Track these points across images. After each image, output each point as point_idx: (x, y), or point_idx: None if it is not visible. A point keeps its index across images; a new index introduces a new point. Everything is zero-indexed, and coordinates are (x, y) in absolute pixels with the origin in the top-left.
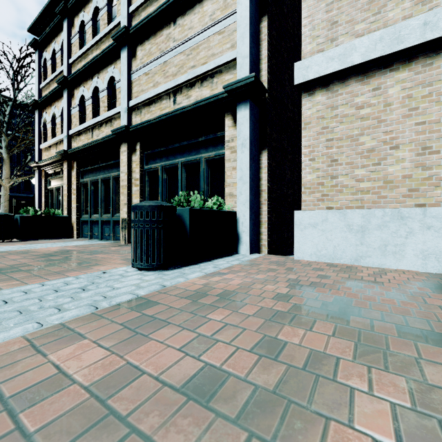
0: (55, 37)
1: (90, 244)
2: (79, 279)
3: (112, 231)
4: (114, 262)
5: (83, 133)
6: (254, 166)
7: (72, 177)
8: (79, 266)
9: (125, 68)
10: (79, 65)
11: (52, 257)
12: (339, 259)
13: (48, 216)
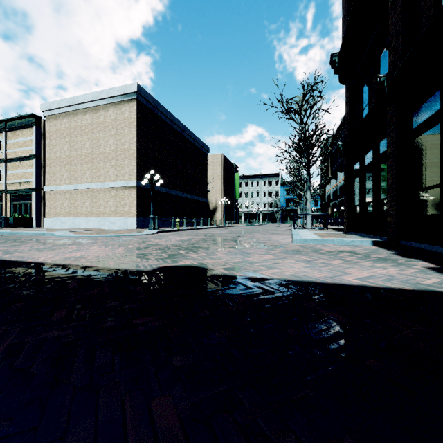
0: None
1: None
2: None
3: None
4: None
5: None
6: (39, 207)
7: None
8: None
9: (4, 170)
10: None
11: None
12: (50, 227)
13: None
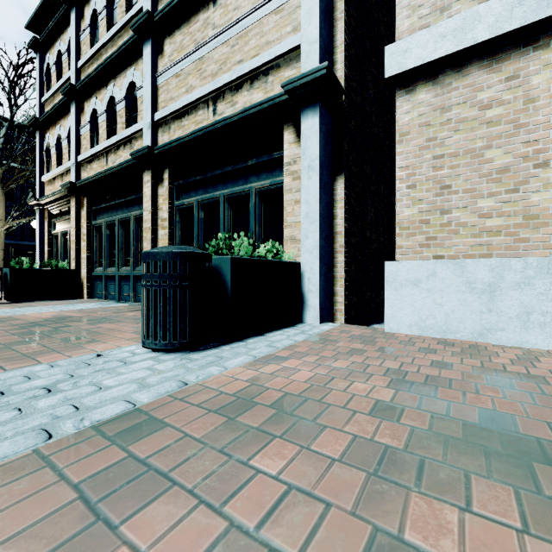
0: (61, 34)
1: (101, 307)
2: (54, 368)
3: (132, 290)
4: (123, 337)
5: (96, 159)
6: (326, 198)
7: (82, 218)
8: (67, 344)
9: (148, 68)
10: (90, 70)
11: (36, 328)
12: (454, 332)
13: (49, 270)
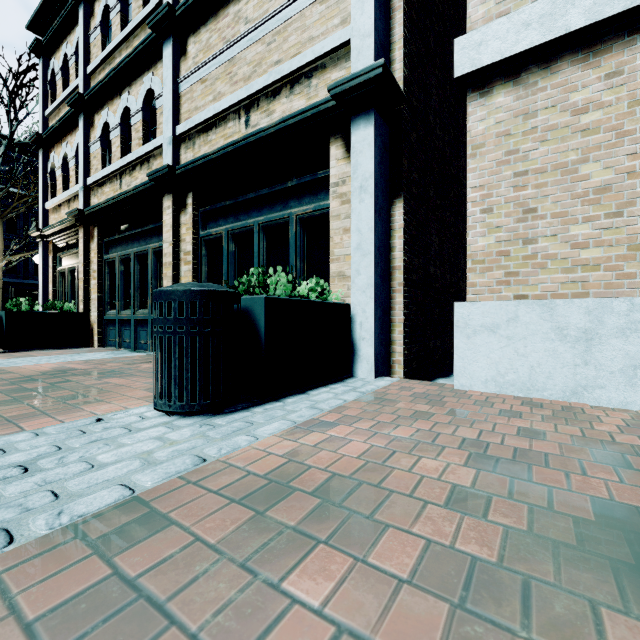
0: (67, 35)
1: (112, 357)
2: (39, 437)
3: (150, 337)
4: (133, 395)
5: (108, 182)
6: (381, 226)
7: (92, 252)
8: (63, 404)
9: (169, 72)
10: (101, 76)
11: (30, 384)
12: (540, 390)
13: (52, 313)
